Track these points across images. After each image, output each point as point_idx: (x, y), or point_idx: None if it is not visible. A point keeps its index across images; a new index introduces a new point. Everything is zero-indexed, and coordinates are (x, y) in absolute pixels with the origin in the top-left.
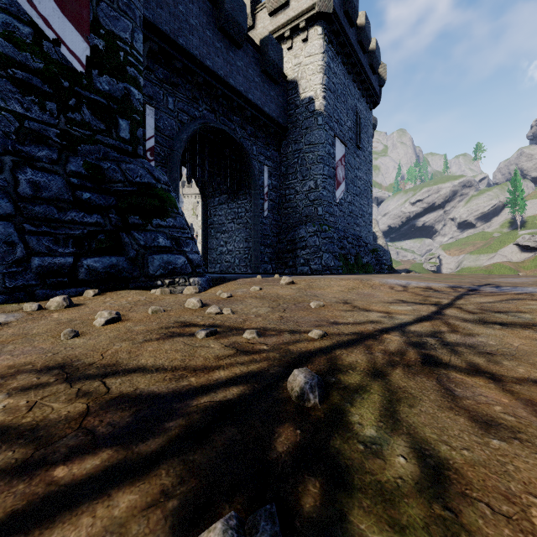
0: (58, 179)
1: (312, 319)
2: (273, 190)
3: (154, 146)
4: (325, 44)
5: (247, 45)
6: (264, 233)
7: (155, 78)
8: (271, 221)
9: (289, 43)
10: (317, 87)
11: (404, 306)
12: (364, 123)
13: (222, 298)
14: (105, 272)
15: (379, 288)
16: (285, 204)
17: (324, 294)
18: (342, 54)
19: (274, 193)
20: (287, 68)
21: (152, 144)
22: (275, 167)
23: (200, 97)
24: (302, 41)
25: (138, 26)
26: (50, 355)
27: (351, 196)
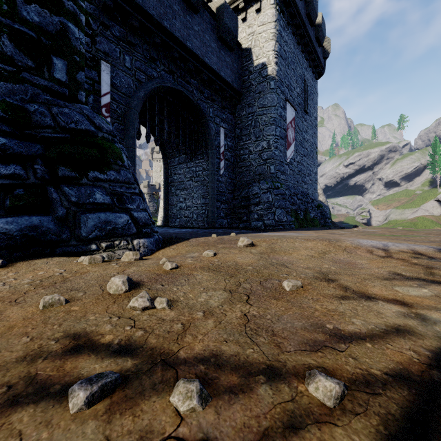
0: None
1: (296, 322)
2: (229, 151)
3: (110, 103)
4: (277, 13)
5: (203, 12)
6: (220, 190)
7: (111, 35)
8: (226, 179)
9: (244, 14)
10: (270, 53)
11: (416, 288)
12: (311, 91)
13: (165, 270)
14: (21, 235)
15: (355, 252)
16: (240, 163)
17: (292, 261)
18: (292, 25)
19: (230, 153)
20: (241, 37)
21: (107, 101)
22: (230, 129)
23: (158, 58)
24: (255, 11)
25: None
26: None
27: (299, 156)
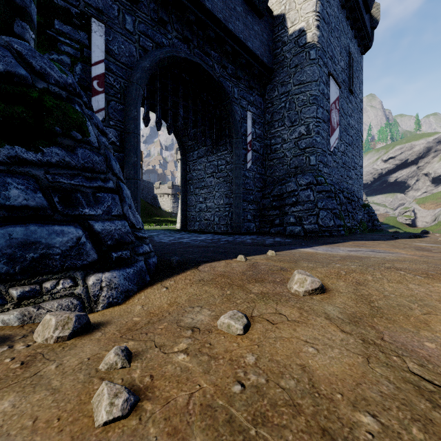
0: None
1: None
2: (257, 140)
3: (105, 75)
4: None
5: None
6: (247, 188)
7: None
8: (254, 174)
9: None
10: (309, 16)
11: None
12: (356, 67)
13: (84, 430)
14: None
15: None
16: (270, 155)
17: None
18: None
19: (258, 143)
20: (272, 3)
21: (101, 71)
22: (259, 114)
23: (169, 22)
24: None
25: None
26: None
27: (344, 145)
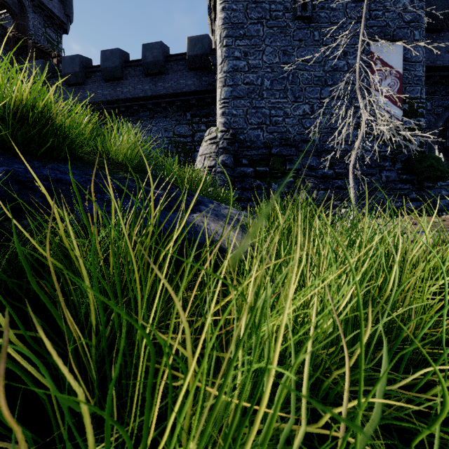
0: (393, 172)
1: None
2: None
3: None
4: None
5: None
6: None
7: None
8: None
9: None
10: None
11: None
12: None
13: None
14: (415, 208)
15: None
16: None
17: None
18: None
19: None
20: None
21: None
22: None
23: None
24: None
25: (422, 86)
26: (436, 224)
27: None
